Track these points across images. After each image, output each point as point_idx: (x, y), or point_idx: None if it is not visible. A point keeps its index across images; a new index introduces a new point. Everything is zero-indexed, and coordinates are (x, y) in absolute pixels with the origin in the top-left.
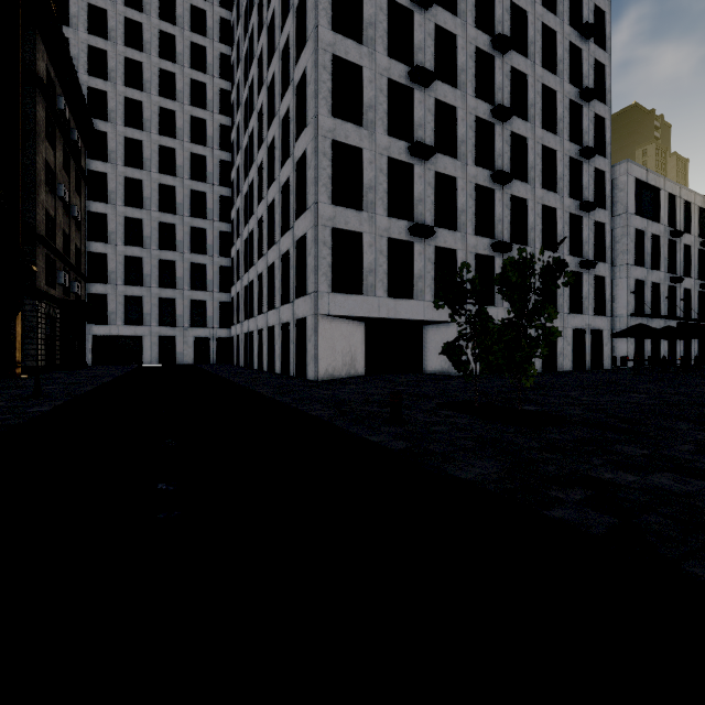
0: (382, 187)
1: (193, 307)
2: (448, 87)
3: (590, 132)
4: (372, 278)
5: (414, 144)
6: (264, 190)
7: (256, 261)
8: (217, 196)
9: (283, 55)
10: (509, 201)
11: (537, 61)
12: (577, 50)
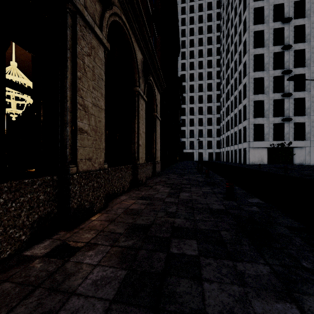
0: (271, 109)
1: (208, 143)
2: (300, 68)
3: None
4: (267, 136)
5: (283, 94)
6: (233, 109)
7: (230, 129)
8: (215, 106)
9: (239, 73)
10: None
11: None
12: None
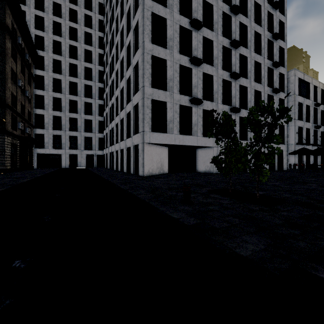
0: (176, 79)
1: (85, 140)
2: (209, 30)
3: (277, 55)
4: (171, 124)
5: (192, 58)
6: (119, 82)
7: (115, 117)
8: (97, 87)
9: (127, 15)
10: (238, 87)
11: (252, 19)
12: (271, 15)
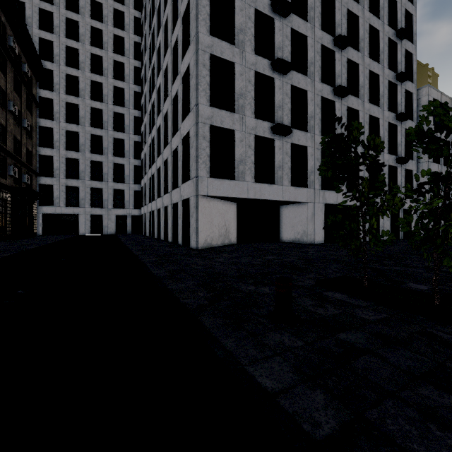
0: (250, 95)
1: (115, 194)
2: (301, 20)
3: (403, 63)
4: (242, 166)
5: (276, 60)
6: (161, 105)
7: (156, 159)
8: (132, 116)
9: None
10: (346, 110)
11: (365, 6)
12: (393, 2)
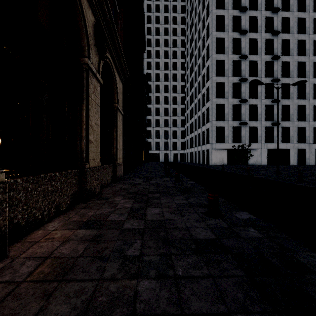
0: (231, 113)
1: (173, 144)
2: (254, 78)
3: None
4: (228, 138)
5: (240, 100)
6: (197, 111)
7: (194, 131)
8: (180, 108)
9: (202, 76)
10: (280, 107)
11: (294, 54)
12: None
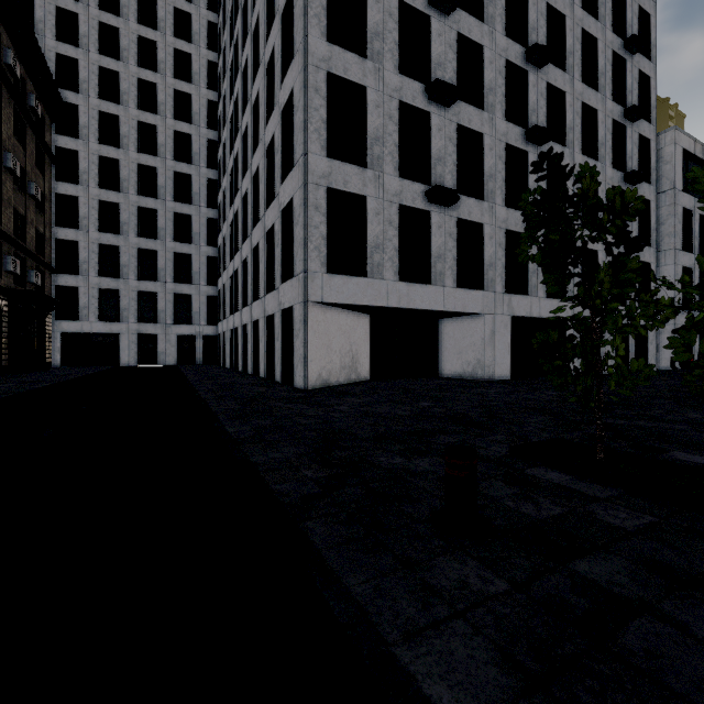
0: (392, 139)
1: (177, 302)
2: (474, 20)
3: (635, 92)
4: (379, 255)
5: (433, 83)
6: (249, 158)
7: (240, 245)
8: (204, 179)
9: None
10: (545, 166)
11: None
12: None
